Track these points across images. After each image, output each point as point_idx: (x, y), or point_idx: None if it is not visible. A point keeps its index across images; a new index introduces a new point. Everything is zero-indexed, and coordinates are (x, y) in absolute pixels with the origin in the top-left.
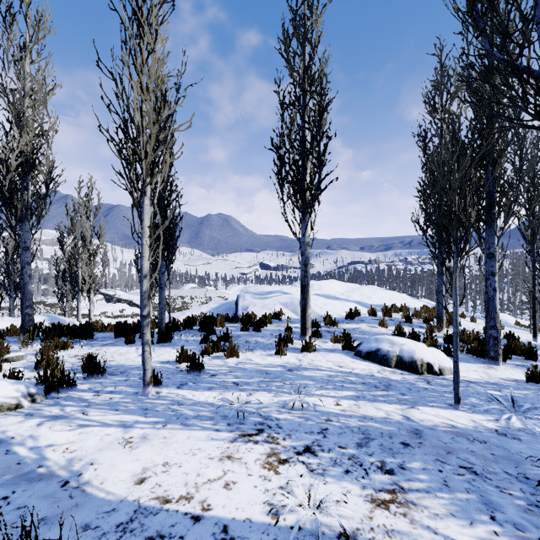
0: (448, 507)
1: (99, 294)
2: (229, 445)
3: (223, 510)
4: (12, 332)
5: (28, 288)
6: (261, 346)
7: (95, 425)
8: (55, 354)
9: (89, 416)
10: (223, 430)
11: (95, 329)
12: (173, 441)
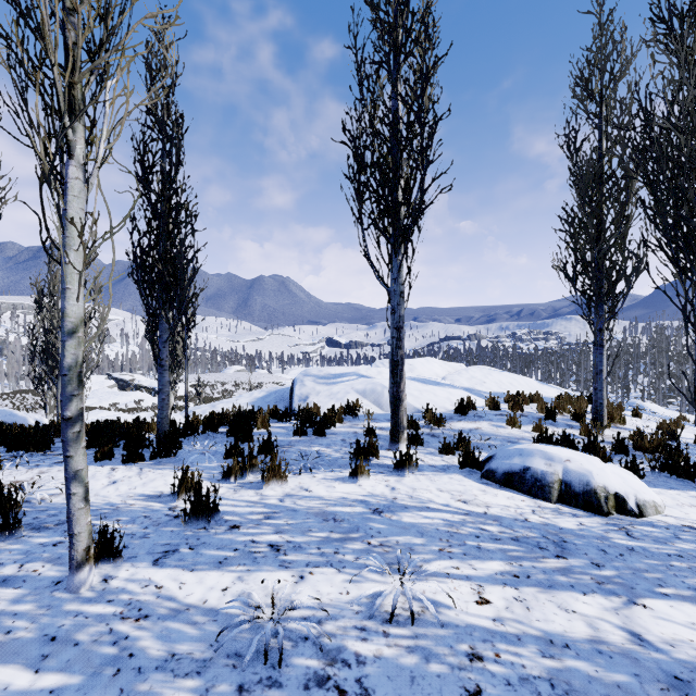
0: None
1: (111, 379)
2: None
3: None
4: None
5: None
6: (325, 462)
7: None
8: None
9: None
10: None
11: None
12: None
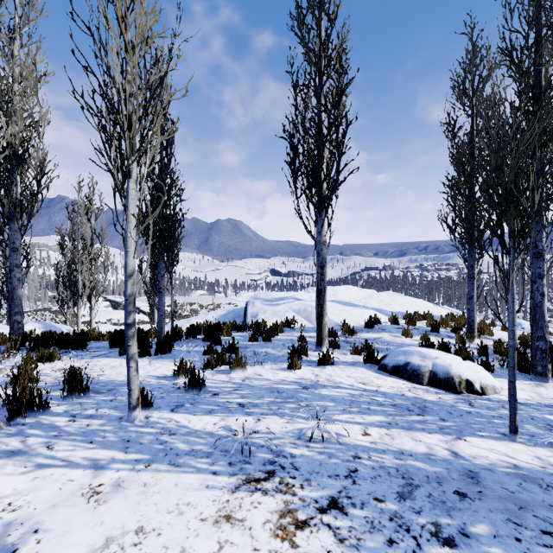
0: None
1: (106, 300)
2: (228, 498)
3: None
4: (1, 341)
5: (17, 292)
6: (271, 358)
7: (58, 465)
8: (38, 367)
9: (53, 451)
10: (222, 473)
11: (91, 338)
12: (155, 491)
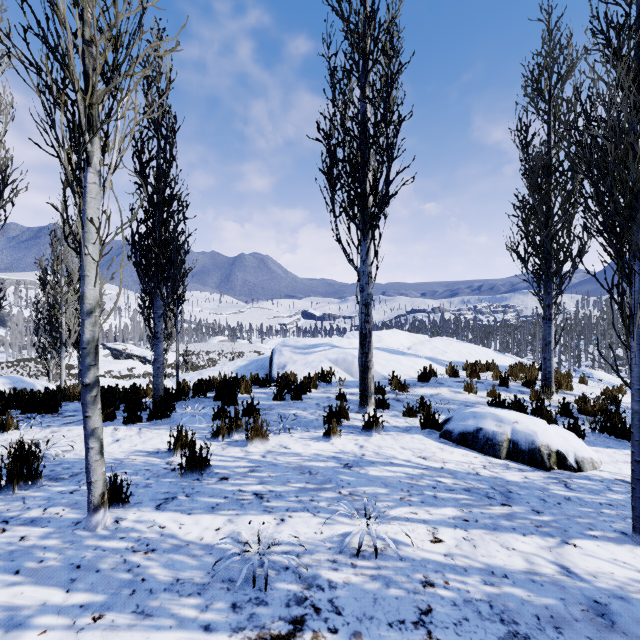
0: None
1: (106, 348)
2: None
3: None
4: None
5: None
6: (302, 423)
7: None
8: None
9: None
10: (219, 627)
11: (71, 397)
12: None
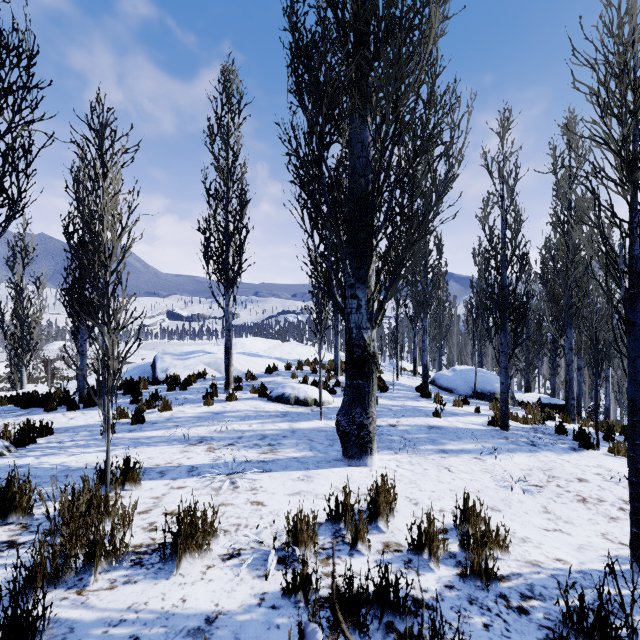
0: (294, 450)
1: None
2: (183, 448)
3: (189, 463)
4: None
5: None
6: (190, 401)
7: (83, 453)
8: None
9: (71, 451)
10: (177, 444)
11: None
12: (147, 451)
